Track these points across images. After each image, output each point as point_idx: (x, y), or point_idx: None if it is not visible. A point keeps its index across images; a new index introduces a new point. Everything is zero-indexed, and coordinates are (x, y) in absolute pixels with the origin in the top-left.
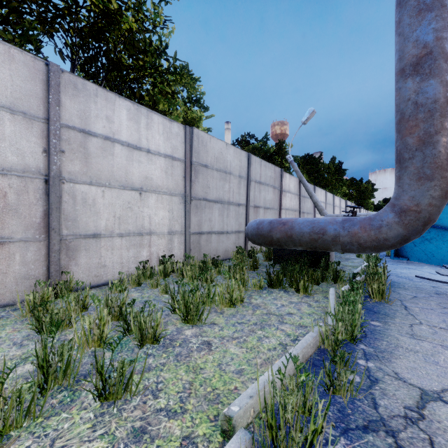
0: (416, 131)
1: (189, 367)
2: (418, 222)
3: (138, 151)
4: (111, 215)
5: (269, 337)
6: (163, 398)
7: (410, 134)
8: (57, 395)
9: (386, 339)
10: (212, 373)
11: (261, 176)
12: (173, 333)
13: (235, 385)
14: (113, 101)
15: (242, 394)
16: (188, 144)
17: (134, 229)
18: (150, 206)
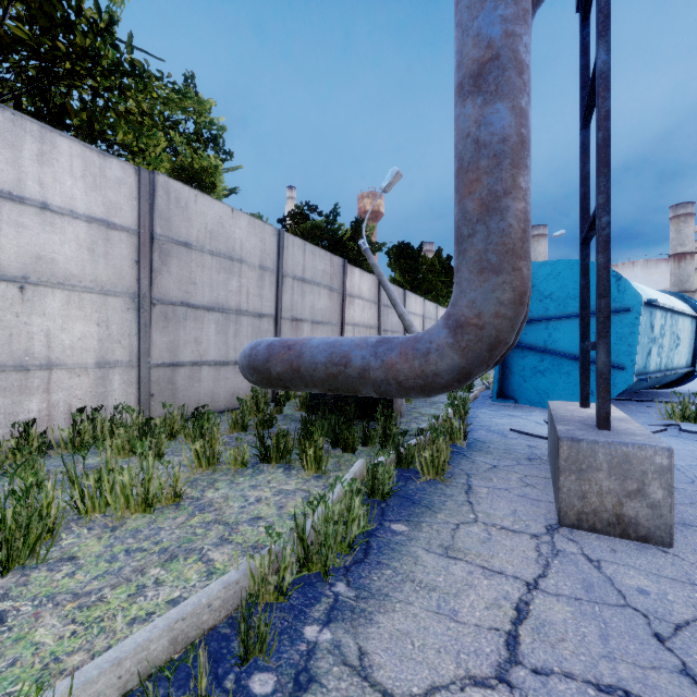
0: (477, 189)
1: None
2: (482, 345)
3: (15, 204)
4: None
5: (164, 584)
6: None
7: (470, 195)
8: None
9: (394, 564)
10: None
11: (305, 270)
12: None
13: None
14: None
15: None
16: (146, 202)
17: (3, 359)
18: (50, 314)
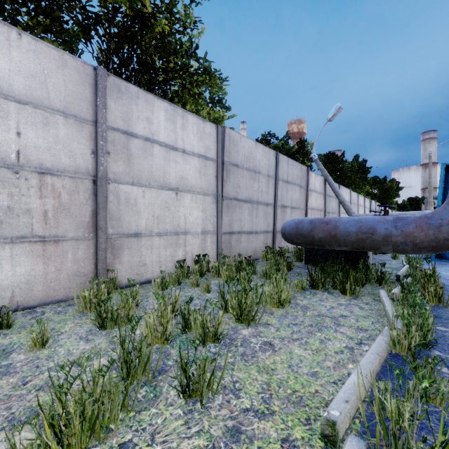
0: None
1: (259, 368)
2: None
3: (174, 151)
4: (151, 215)
5: (331, 340)
6: (245, 398)
7: None
8: (139, 390)
9: None
10: (286, 374)
11: (288, 175)
12: (230, 332)
13: (315, 388)
14: (152, 102)
15: (336, 398)
16: (220, 144)
17: (170, 229)
18: (185, 206)
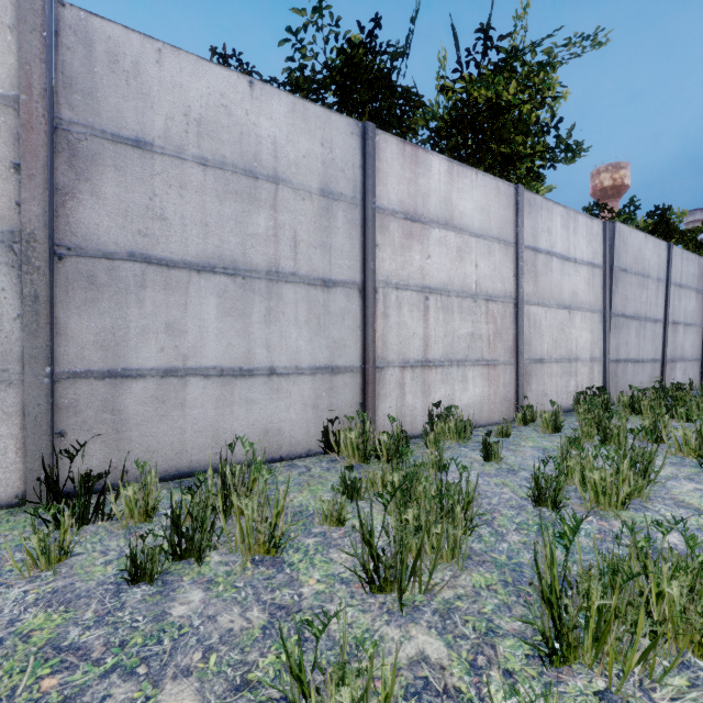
0: None
1: None
2: None
3: (567, 262)
4: (550, 339)
5: None
6: None
7: None
8: None
9: None
10: None
11: (681, 276)
12: None
13: None
14: (551, 210)
15: None
16: (607, 244)
17: (565, 355)
18: (576, 327)
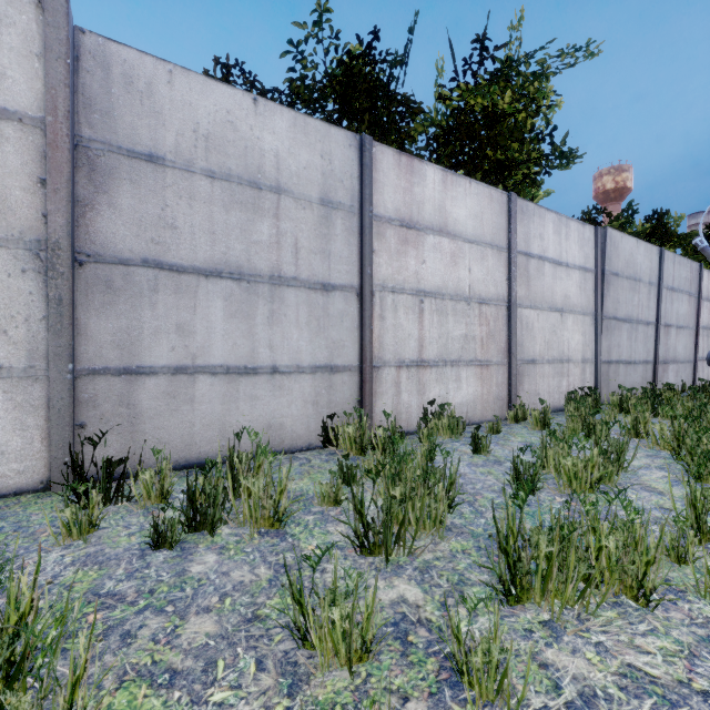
0: None
1: None
2: None
3: (559, 267)
4: (542, 340)
5: None
6: None
7: None
8: None
9: None
10: None
11: (674, 279)
12: None
13: None
14: (543, 216)
15: None
16: (599, 249)
17: (557, 356)
18: (568, 329)
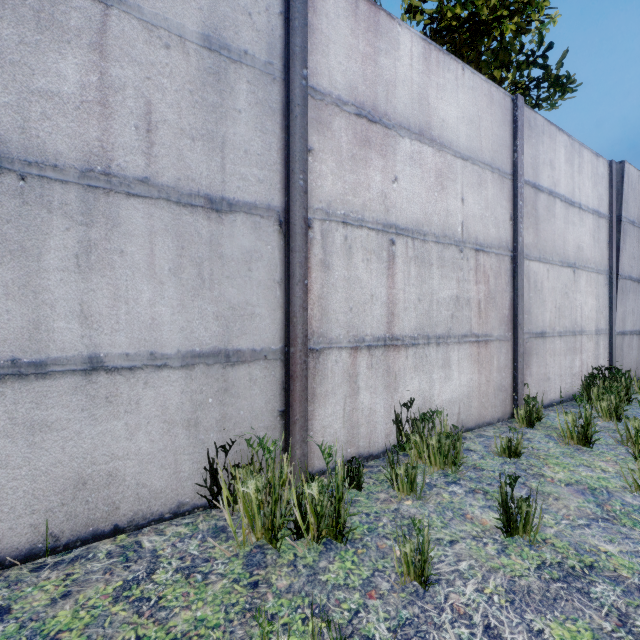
0: None
1: None
2: None
3: (572, 208)
4: (553, 305)
5: None
6: None
7: None
8: None
9: None
10: None
11: None
12: None
13: None
14: (554, 137)
15: None
16: (614, 190)
17: (569, 326)
18: (581, 291)
